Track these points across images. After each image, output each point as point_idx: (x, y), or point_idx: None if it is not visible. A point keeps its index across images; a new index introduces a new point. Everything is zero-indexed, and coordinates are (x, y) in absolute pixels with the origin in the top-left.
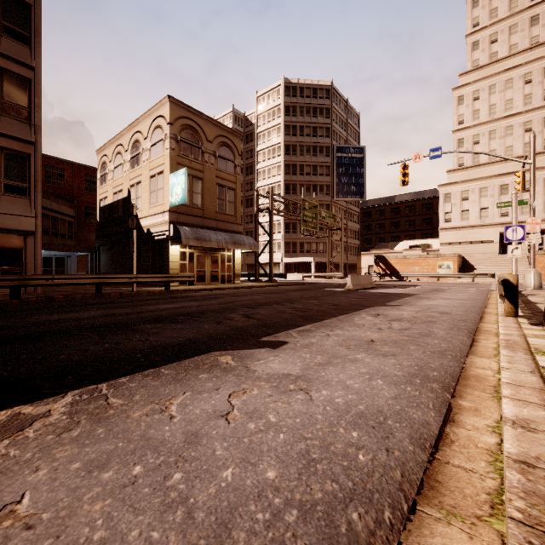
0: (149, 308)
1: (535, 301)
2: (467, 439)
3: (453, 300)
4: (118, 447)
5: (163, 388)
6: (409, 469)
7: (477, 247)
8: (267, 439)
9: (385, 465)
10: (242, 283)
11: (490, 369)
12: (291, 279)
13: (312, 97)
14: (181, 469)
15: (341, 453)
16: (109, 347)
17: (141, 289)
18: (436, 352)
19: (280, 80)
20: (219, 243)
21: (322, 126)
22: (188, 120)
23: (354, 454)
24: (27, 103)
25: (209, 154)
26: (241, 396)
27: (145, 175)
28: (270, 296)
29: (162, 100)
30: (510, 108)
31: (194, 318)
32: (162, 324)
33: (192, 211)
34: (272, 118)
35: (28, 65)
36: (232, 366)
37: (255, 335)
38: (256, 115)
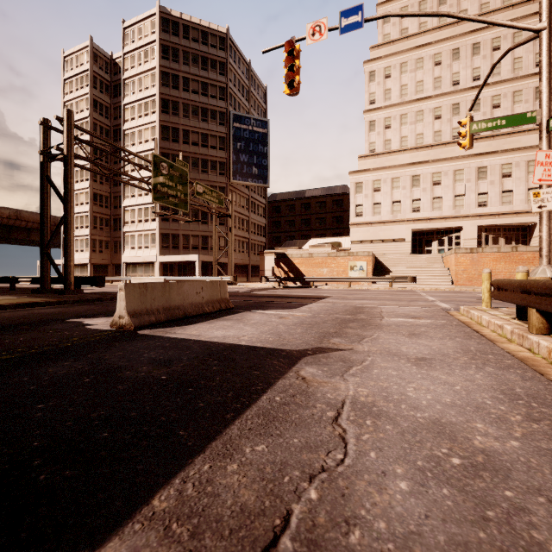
0: None
1: None
2: None
3: None
4: None
5: None
6: None
7: (389, 246)
8: None
9: None
10: None
11: None
12: None
13: (202, 42)
14: None
15: None
16: None
17: None
18: None
19: (155, 7)
20: None
21: (214, 84)
22: None
23: None
24: None
25: None
26: None
27: None
28: None
29: None
30: (421, 91)
31: None
32: None
33: None
34: (143, 60)
35: None
36: None
37: None
38: (122, 53)
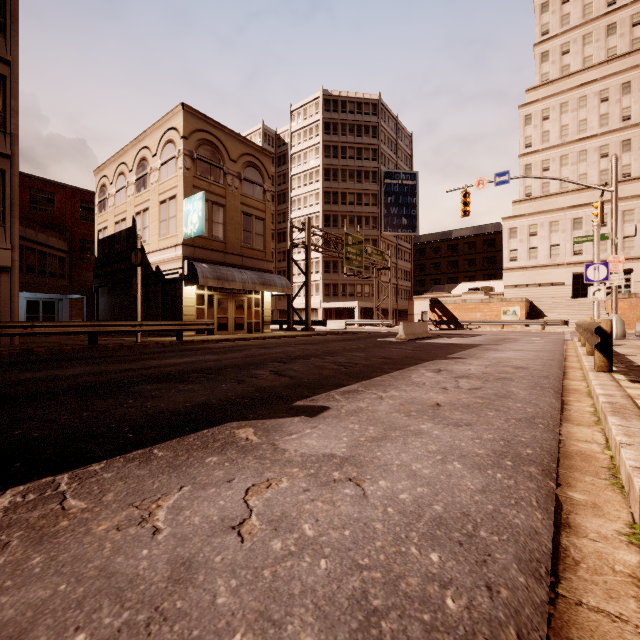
0: (153, 363)
1: (623, 353)
2: (596, 558)
3: (526, 351)
4: (57, 593)
5: (152, 481)
6: (526, 622)
7: (546, 290)
8: (301, 571)
9: (490, 619)
10: (272, 333)
11: (595, 442)
12: (332, 328)
13: (357, 113)
14: (155, 639)
15: (417, 596)
16: (88, 416)
17: (148, 340)
18: (522, 419)
19: (318, 92)
20: (244, 284)
21: (368, 147)
22: (207, 134)
23: (439, 597)
24: (1, 106)
25: (233, 176)
26: (263, 492)
27: (153, 201)
28: (306, 348)
29: (174, 109)
30: (584, 130)
31: (209, 375)
32: (166, 383)
33: (212, 245)
34: (308, 137)
35: (2, 58)
36: (253, 444)
37: (287, 398)
38: (290, 133)
